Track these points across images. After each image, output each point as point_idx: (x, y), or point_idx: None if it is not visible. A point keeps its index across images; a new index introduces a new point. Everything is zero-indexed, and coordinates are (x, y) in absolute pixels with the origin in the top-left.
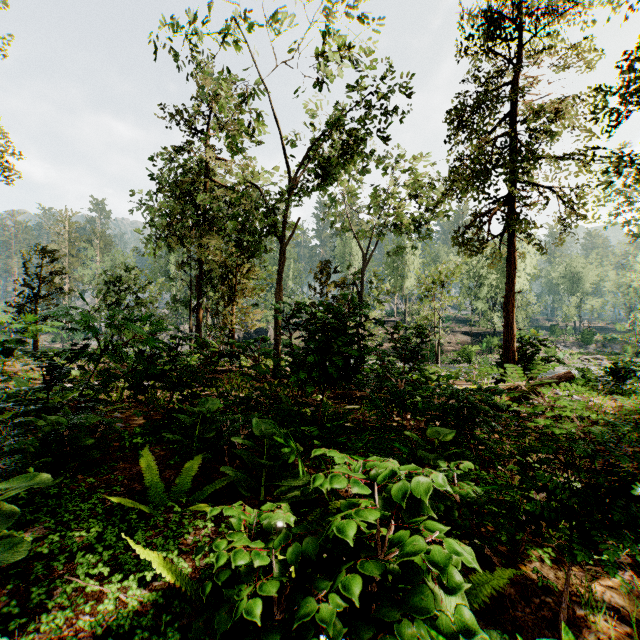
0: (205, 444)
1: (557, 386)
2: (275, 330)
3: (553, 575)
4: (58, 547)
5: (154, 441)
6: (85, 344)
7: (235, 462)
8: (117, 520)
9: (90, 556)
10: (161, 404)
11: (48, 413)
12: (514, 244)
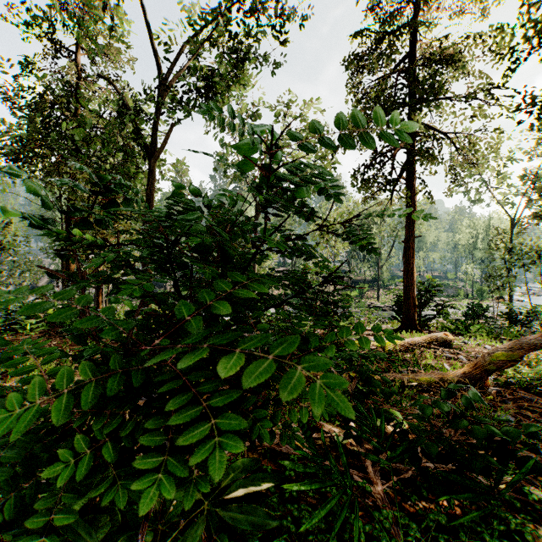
0: None
1: None
2: None
3: None
4: None
5: None
6: None
7: None
8: None
9: None
10: None
11: None
12: (414, 187)
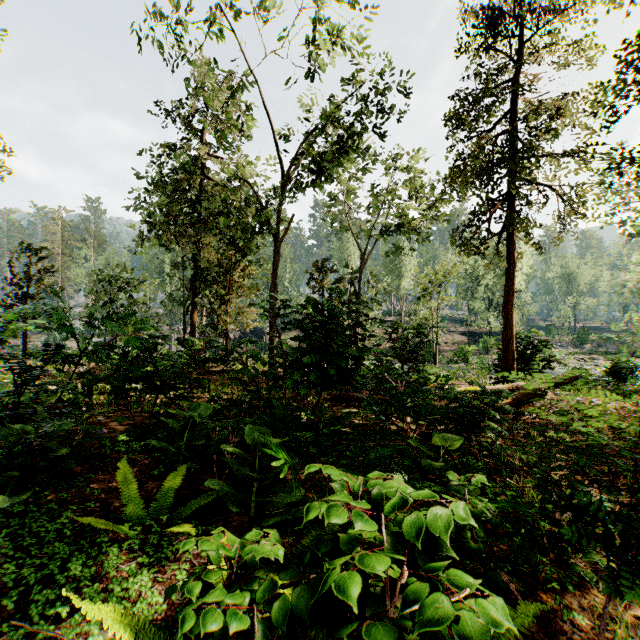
0: (193, 452)
1: (584, 392)
2: (270, 330)
3: (577, 604)
4: (14, 578)
5: (138, 448)
6: (60, 345)
7: (224, 472)
8: (86, 544)
9: (49, 591)
10: (150, 407)
11: (20, 420)
12: (513, 242)
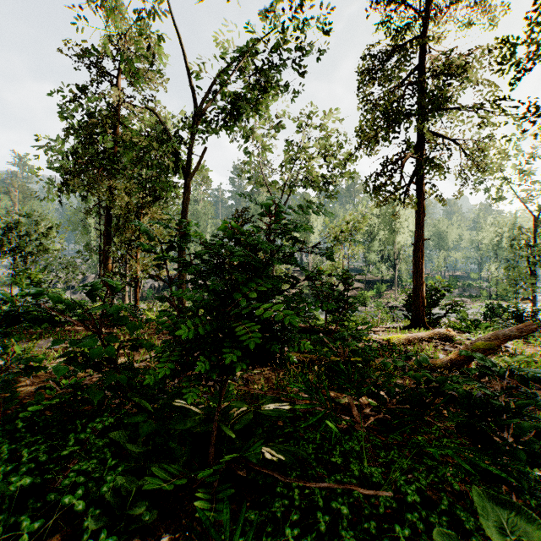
0: None
1: None
2: (179, 276)
3: None
4: None
5: None
6: None
7: None
8: None
9: None
10: None
11: None
12: (423, 192)
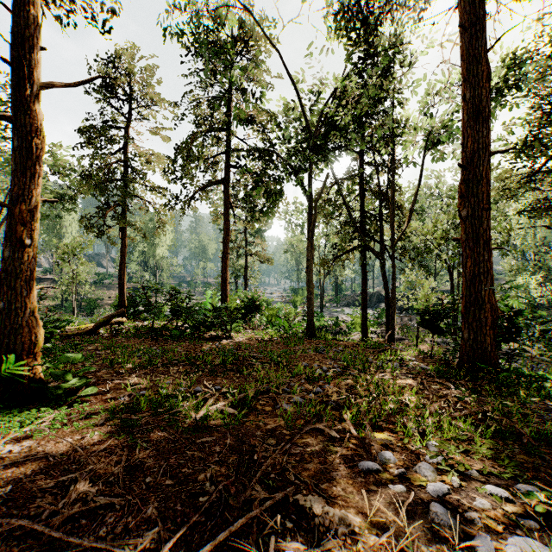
0: None
1: None
2: None
3: None
4: None
5: None
6: None
7: None
8: None
9: None
10: None
11: None
12: (125, 232)
